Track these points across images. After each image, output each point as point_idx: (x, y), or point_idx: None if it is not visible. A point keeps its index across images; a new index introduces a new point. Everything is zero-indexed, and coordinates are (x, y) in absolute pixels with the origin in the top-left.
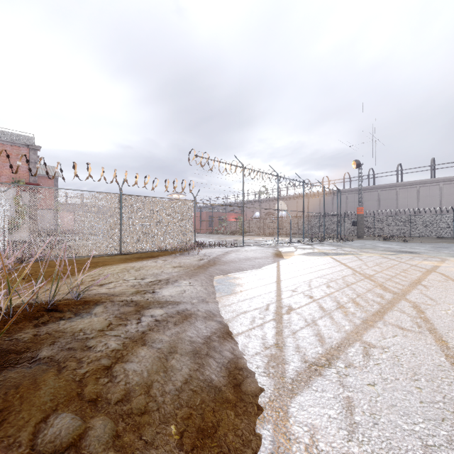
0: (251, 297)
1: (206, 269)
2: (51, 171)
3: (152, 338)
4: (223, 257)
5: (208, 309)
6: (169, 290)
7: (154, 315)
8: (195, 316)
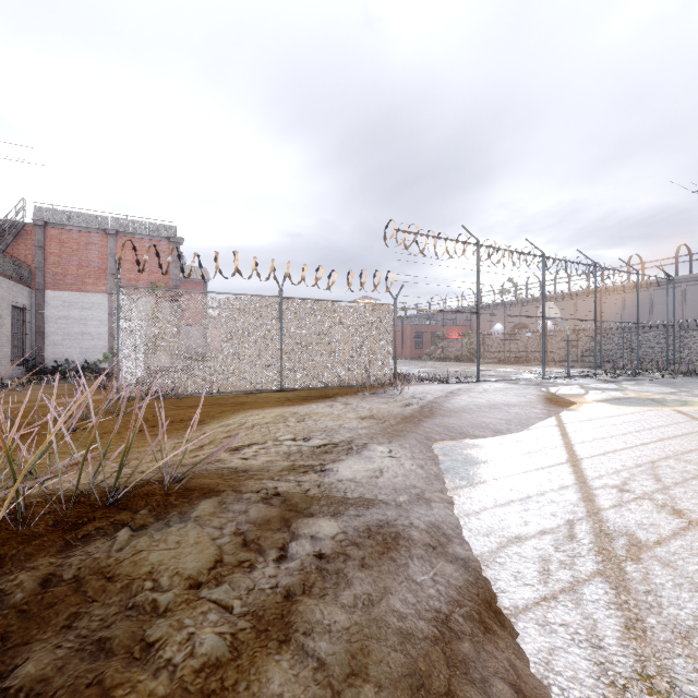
0: (522, 497)
1: (417, 423)
2: (200, 273)
3: (307, 622)
4: (445, 401)
5: (431, 523)
6: (352, 468)
7: (317, 538)
8: (406, 545)
